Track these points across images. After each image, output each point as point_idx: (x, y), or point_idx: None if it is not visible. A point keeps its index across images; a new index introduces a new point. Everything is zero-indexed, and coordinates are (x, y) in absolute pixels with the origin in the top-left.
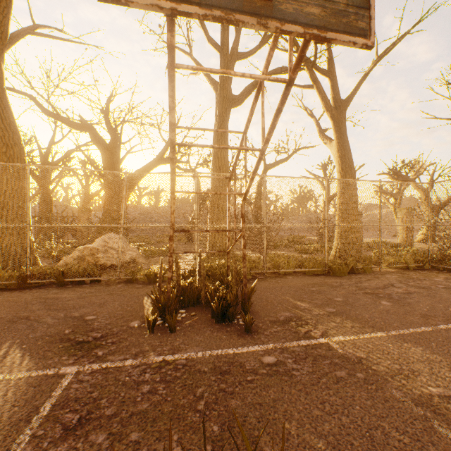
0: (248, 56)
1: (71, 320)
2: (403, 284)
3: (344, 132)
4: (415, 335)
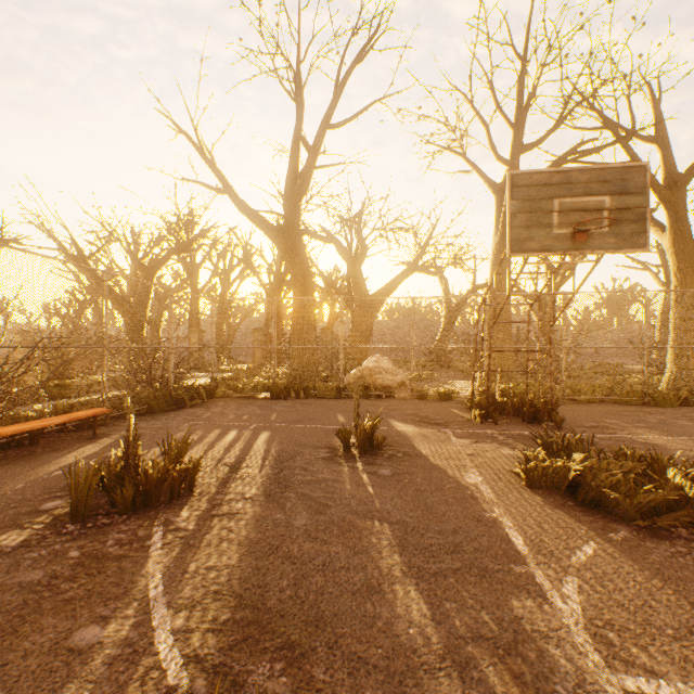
0: (536, 146)
1: (410, 415)
2: None
3: (684, 218)
4: None
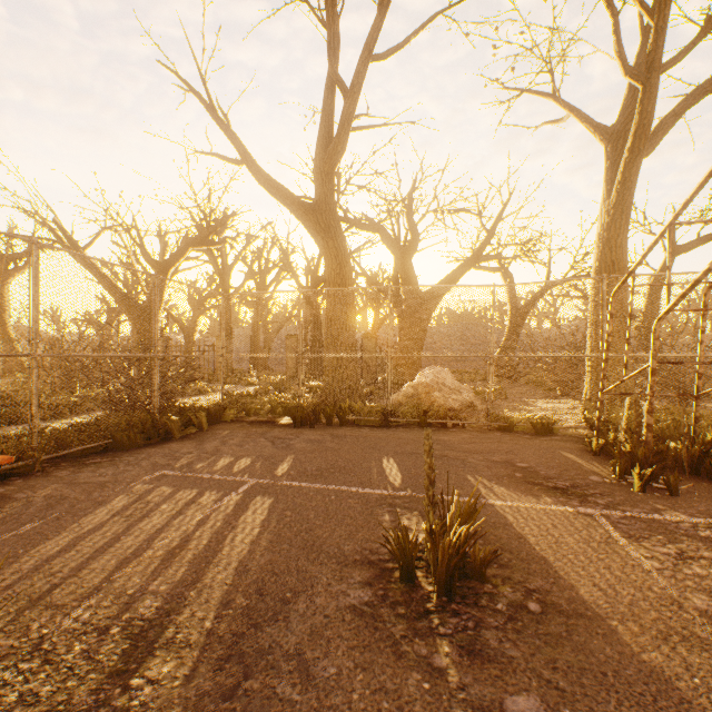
0: (668, 68)
1: (501, 464)
2: None
3: None
4: None
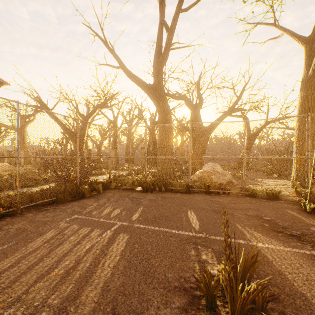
0: None
1: (254, 217)
2: None
3: None
4: None
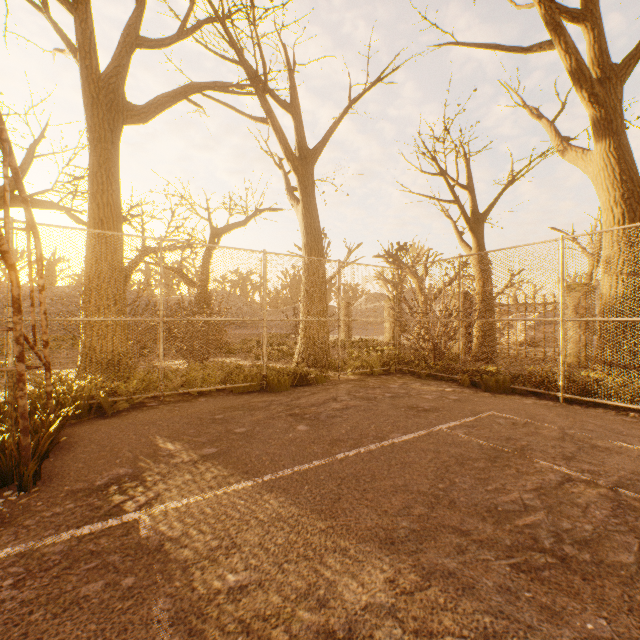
0: (158, 46)
1: None
2: (350, 396)
3: (312, 194)
4: (296, 475)
